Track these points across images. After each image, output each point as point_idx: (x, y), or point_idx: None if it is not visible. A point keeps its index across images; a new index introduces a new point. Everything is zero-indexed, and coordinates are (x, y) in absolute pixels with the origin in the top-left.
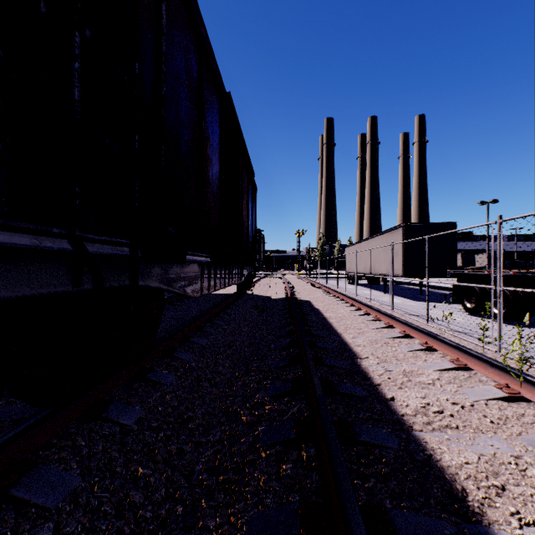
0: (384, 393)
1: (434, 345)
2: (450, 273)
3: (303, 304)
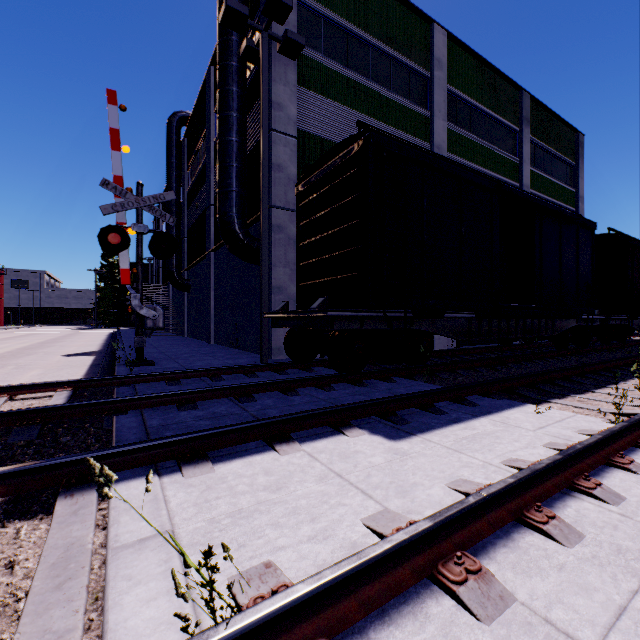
0: None
1: None
2: None
3: None
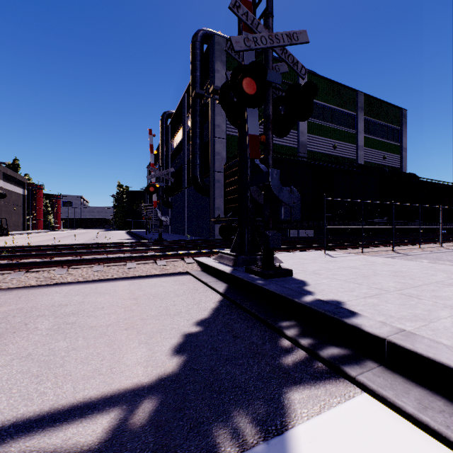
0: None
1: None
2: None
3: None
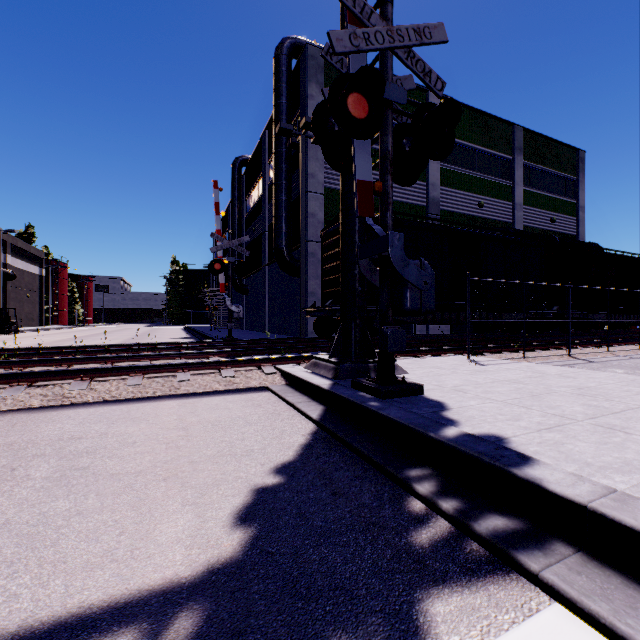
0: None
1: None
2: None
3: None
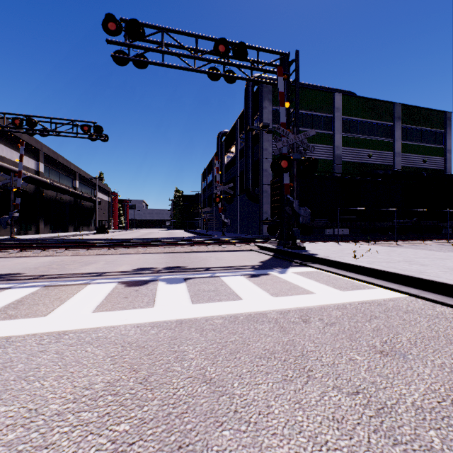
0: None
1: None
2: None
3: None
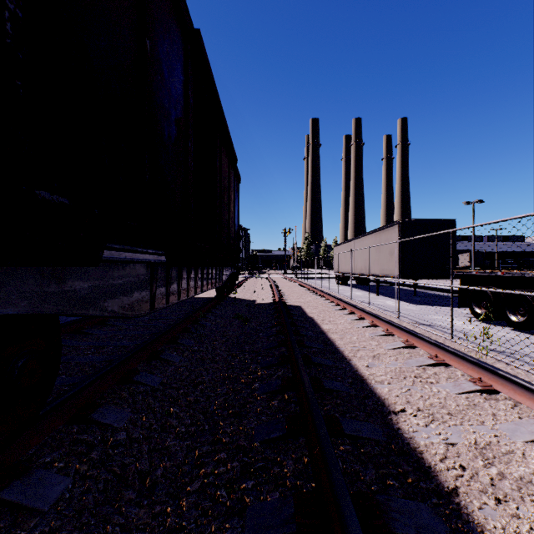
0: (480, 525)
1: (493, 384)
2: (453, 274)
3: (294, 311)
